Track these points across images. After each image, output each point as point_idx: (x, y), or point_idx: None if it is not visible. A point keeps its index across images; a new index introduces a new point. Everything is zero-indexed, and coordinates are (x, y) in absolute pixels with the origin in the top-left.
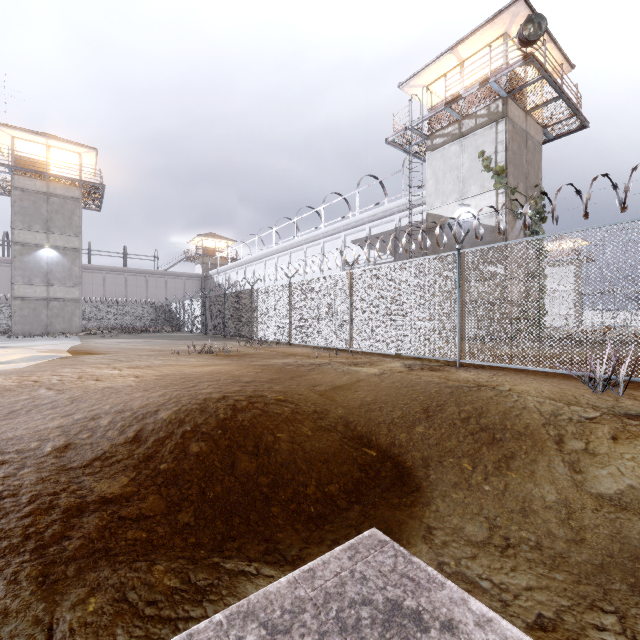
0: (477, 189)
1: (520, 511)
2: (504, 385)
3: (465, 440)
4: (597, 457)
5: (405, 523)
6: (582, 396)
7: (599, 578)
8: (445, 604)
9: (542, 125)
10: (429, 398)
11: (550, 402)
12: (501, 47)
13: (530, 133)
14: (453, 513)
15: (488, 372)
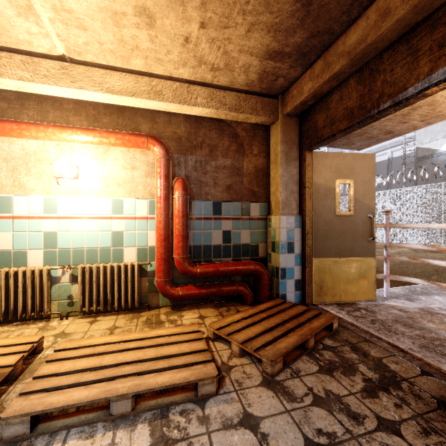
0: None
1: None
2: None
3: None
4: None
5: None
6: None
7: None
8: None
9: None
10: None
11: None
12: None
13: None
14: None
15: None
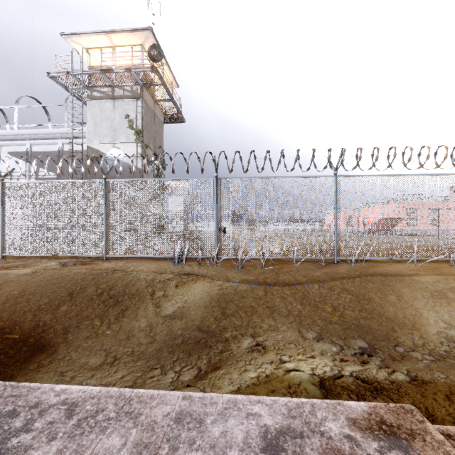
0: (125, 139)
1: (126, 338)
2: (130, 268)
3: (98, 307)
4: (168, 297)
5: (41, 378)
6: (169, 268)
7: (158, 355)
8: (37, 396)
9: (164, 112)
10: (75, 284)
11: (152, 273)
12: (140, 52)
13: (157, 114)
14: (82, 356)
15: (124, 261)
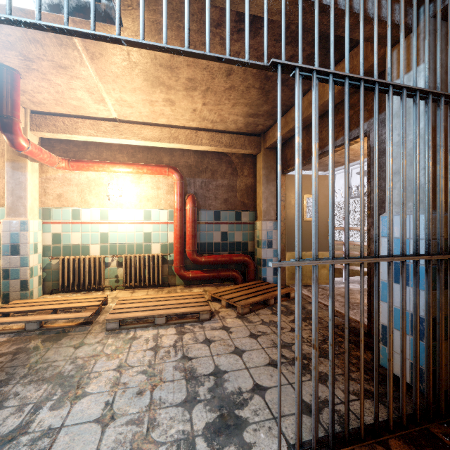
0: None
1: None
2: None
3: None
4: None
5: None
6: None
7: None
8: None
9: None
10: None
11: None
12: None
13: None
14: None
15: None
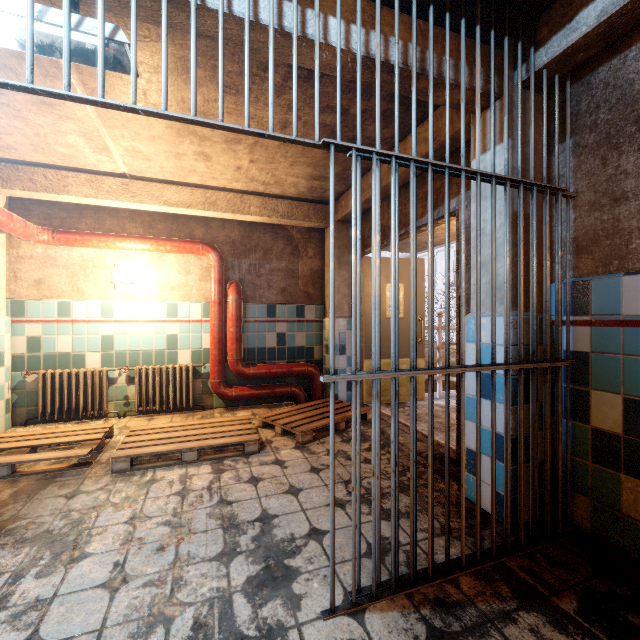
0: None
1: None
2: None
3: None
4: None
5: None
6: None
7: None
8: None
9: None
10: None
11: None
12: None
13: None
14: None
15: None
